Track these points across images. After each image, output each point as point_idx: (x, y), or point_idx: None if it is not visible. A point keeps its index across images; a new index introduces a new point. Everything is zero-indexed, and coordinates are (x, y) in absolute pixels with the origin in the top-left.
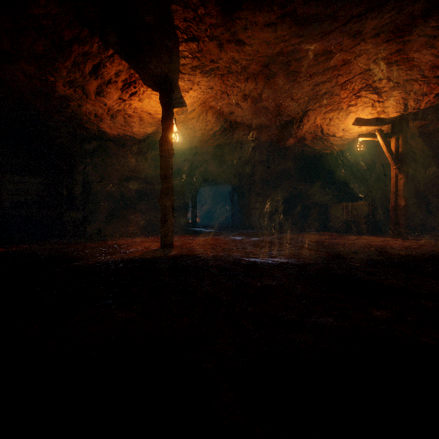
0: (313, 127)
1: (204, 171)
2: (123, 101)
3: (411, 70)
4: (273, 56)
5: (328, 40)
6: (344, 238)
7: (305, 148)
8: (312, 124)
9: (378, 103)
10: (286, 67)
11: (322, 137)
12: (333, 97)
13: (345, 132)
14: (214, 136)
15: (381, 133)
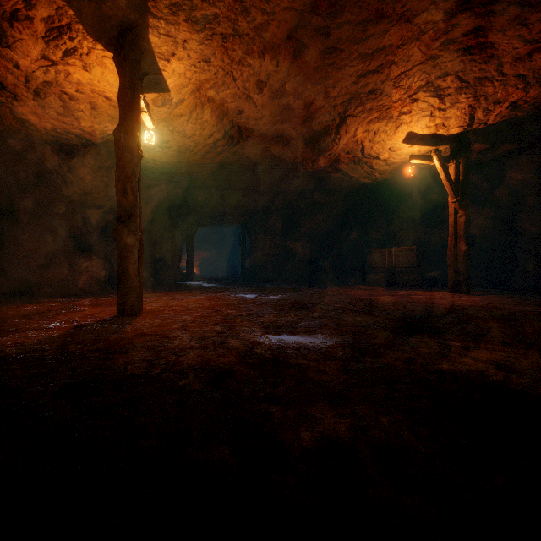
0: (351, 143)
1: (203, 203)
2: (53, 63)
3: (487, 63)
4: (304, 13)
5: None
6: (393, 294)
7: (339, 175)
8: (351, 138)
9: (438, 111)
10: (322, 38)
11: (361, 159)
12: (382, 98)
13: (392, 153)
14: (215, 148)
15: (438, 154)
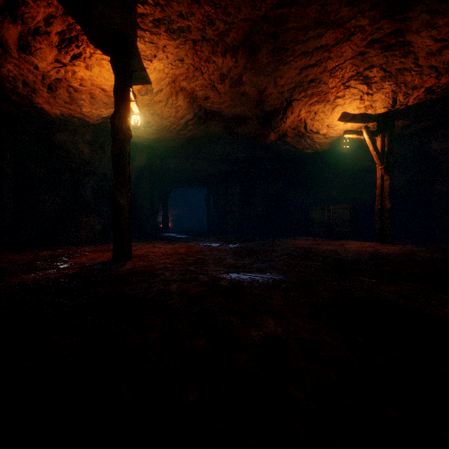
0: (296, 121)
1: (176, 170)
2: (63, 65)
3: (405, 57)
4: (257, 22)
5: (324, 5)
6: (330, 243)
7: (286, 146)
8: (296, 117)
9: (367, 95)
10: (271, 41)
11: (305, 134)
12: (321, 85)
13: (329, 129)
14: (186, 126)
15: (367, 130)
